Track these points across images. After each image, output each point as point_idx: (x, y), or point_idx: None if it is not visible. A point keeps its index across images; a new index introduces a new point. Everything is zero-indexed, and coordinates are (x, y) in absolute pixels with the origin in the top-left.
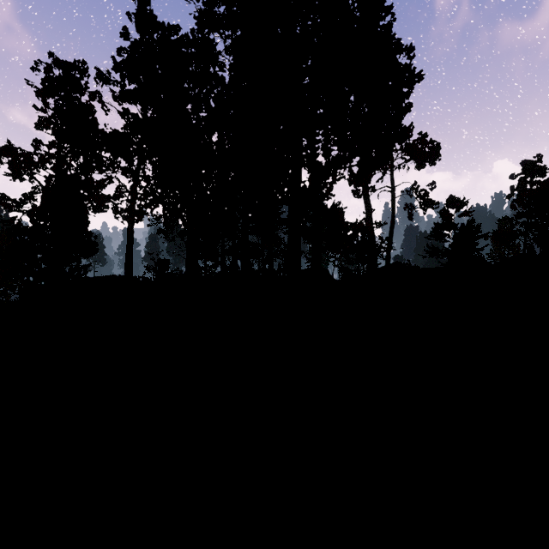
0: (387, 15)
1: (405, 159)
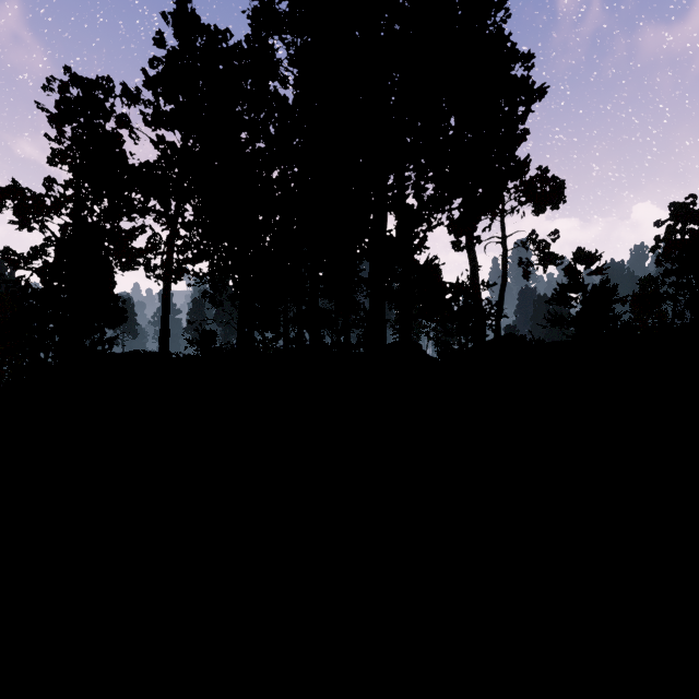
0: (499, 10)
1: (519, 201)
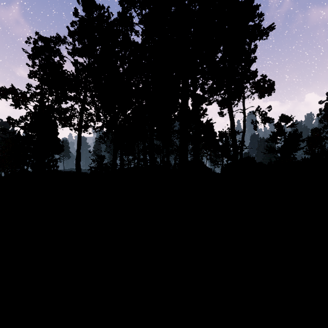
0: None
1: (252, 92)
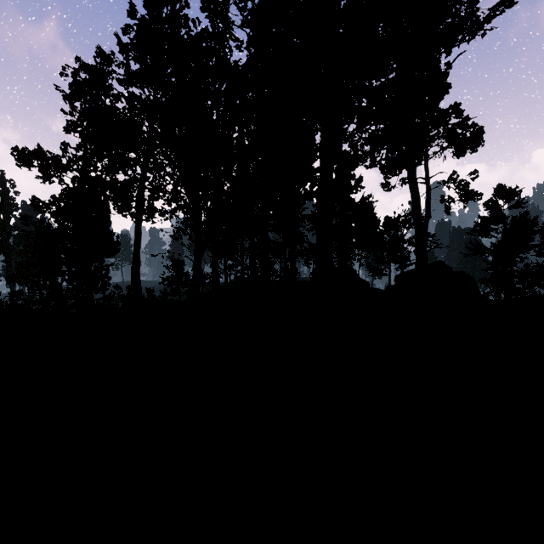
0: None
1: (441, 146)
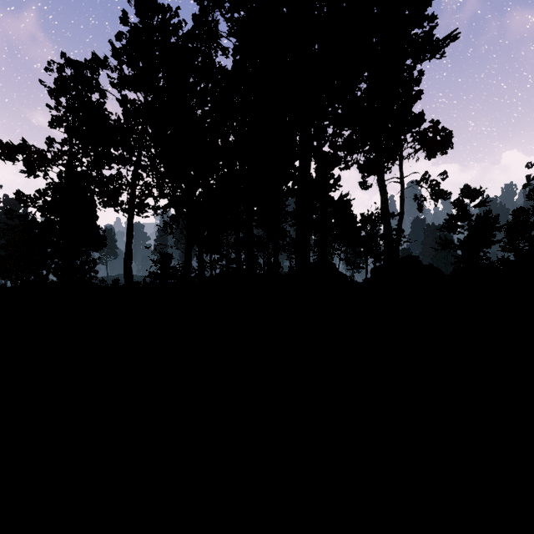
0: None
1: (414, 148)
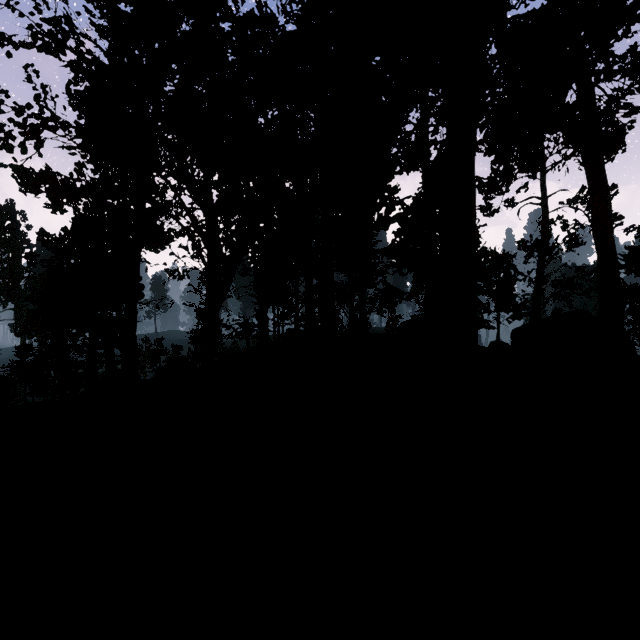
0: None
1: (564, 154)
